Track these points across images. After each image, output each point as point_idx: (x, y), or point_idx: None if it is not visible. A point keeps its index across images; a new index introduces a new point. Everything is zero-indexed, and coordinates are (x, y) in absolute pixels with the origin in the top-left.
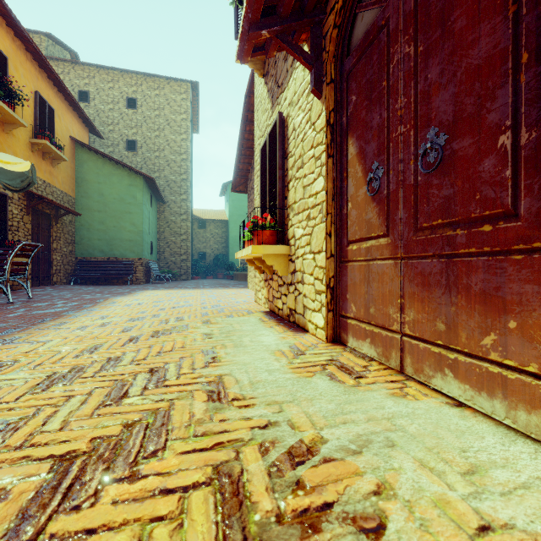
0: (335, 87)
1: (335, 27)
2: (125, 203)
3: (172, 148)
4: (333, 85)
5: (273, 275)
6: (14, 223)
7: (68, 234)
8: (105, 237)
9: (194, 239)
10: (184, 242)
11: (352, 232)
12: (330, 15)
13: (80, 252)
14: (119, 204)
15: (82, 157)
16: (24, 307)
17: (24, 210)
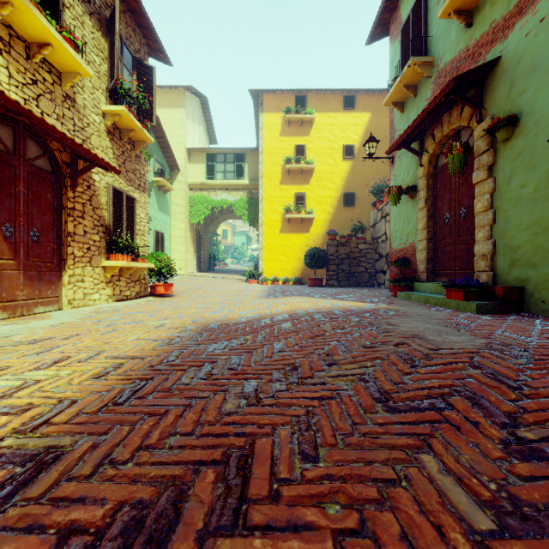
0: None
1: None
2: None
3: None
4: None
5: None
6: None
7: None
8: None
9: None
10: None
11: None
12: None
13: None
14: None
15: None
16: None
17: None
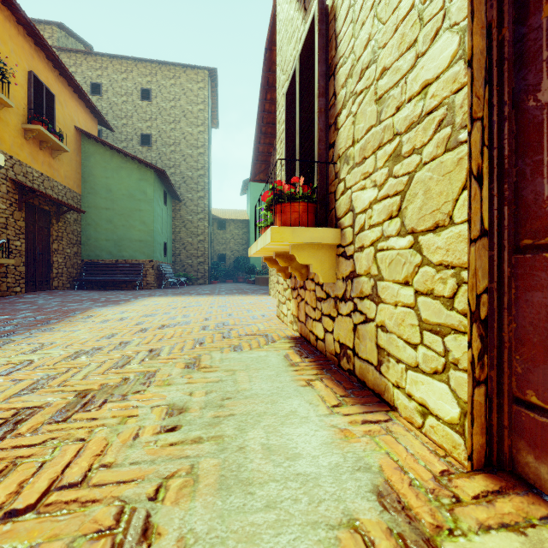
0: None
1: None
2: (135, 199)
3: (188, 141)
4: None
5: (306, 282)
6: (2, 219)
7: (72, 234)
8: (113, 237)
9: (213, 241)
10: (201, 243)
11: None
12: None
13: (87, 254)
14: (128, 201)
15: (88, 150)
16: None
17: (14, 205)
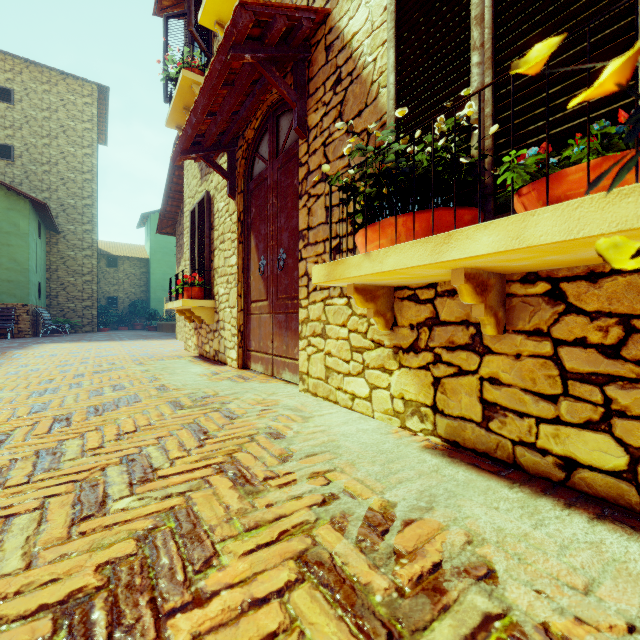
0: (244, 196)
1: (243, 158)
2: (1, 232)
3: (69, 163)
4: (243, 195)
5: (202, 324)
6: None
7: None
8: None
9: (101, 280)
10: (88, 284)
11: (253, 296)
12: (240, 150)
13: None
14: None
15: None
16: None
17: None
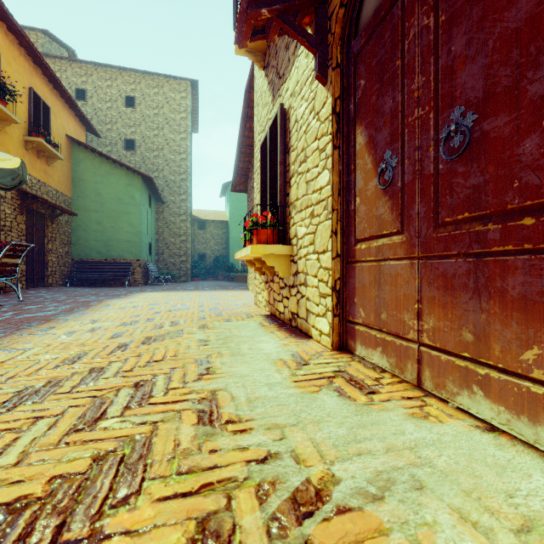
0: (341, 72)
1: (341, 6)
2: (123, 203)
3: (171, 147)
4: (339, 70)
5: (274, 277)
6: (7, 223)
7: (64, 235)
8: (102, 237)
9: (194, 240)
10: (184, 243)
11: (361, 230)
12: None
13: (77, 253)
14: (117, 205)
15: (79, 156)
16: (13, 310)
17: (17, 210)
